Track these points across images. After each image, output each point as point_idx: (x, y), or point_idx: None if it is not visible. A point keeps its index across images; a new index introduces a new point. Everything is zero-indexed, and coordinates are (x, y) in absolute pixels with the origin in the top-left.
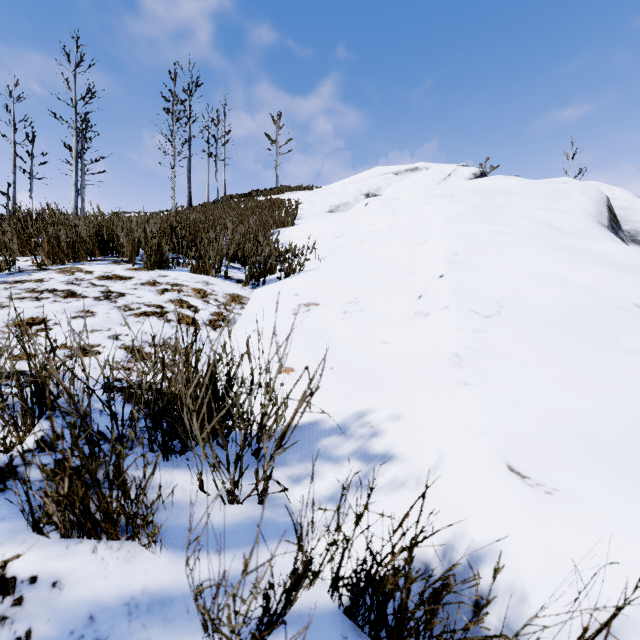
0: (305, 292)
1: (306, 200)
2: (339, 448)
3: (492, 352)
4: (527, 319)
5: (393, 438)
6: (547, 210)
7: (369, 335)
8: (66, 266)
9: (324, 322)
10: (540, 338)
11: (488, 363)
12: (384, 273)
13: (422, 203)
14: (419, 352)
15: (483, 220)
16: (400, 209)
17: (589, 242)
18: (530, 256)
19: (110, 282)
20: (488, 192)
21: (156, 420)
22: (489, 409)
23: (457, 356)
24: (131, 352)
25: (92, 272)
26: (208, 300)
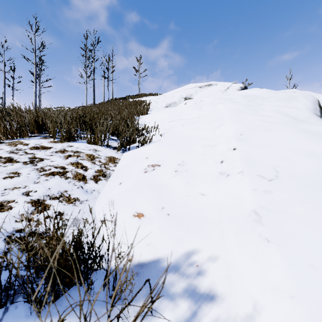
0: (152, 156)
1: (154, 101)
2: (174, 285)
3: (281, 211)
4: (297, 182)
5: (213, 277)
6: (286, 107)
7: (192, 188)
8: (14, 140)
9: (163, 178)
10: (310, 198)
11: (281, 222)
12: (198, 145)
13: (216, 103)
14: (226, 204)
15: (253, 113)
16: (204, 106)
17: (318, 127)
18: (286, 136)
19: (37, 151)
20: (252, 97)
21: (37, 271)
22: (293, 270)
23: (256, 213)
24: (35, 205)
25: (28, 144)
26: (95, 161)
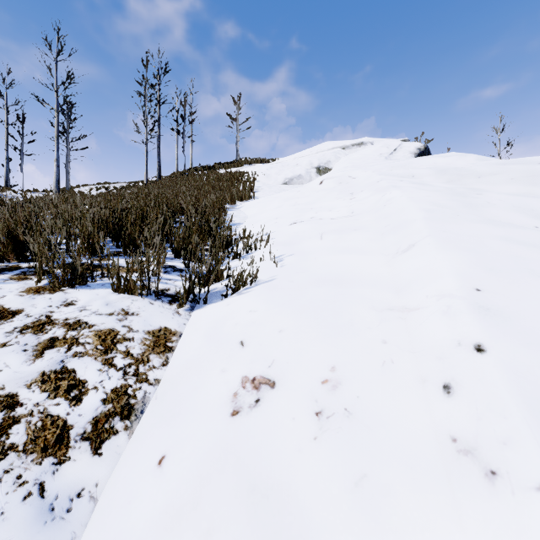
0: (255, 340)
1: (262, 173)
2: None
3: None
4: None
5: None
6: (536, 197)
7: (376, 518)
8: None
9: (284, 449)
10: None
11: None
12: (364, 304)
13: (385, 186)
14: None
15: (475, 216)
16: (359, 190)
17: None
18: None
19: None
20: (454, 173)
21: None
22: None
23: None
24: None
25: None
26: (113, 357)
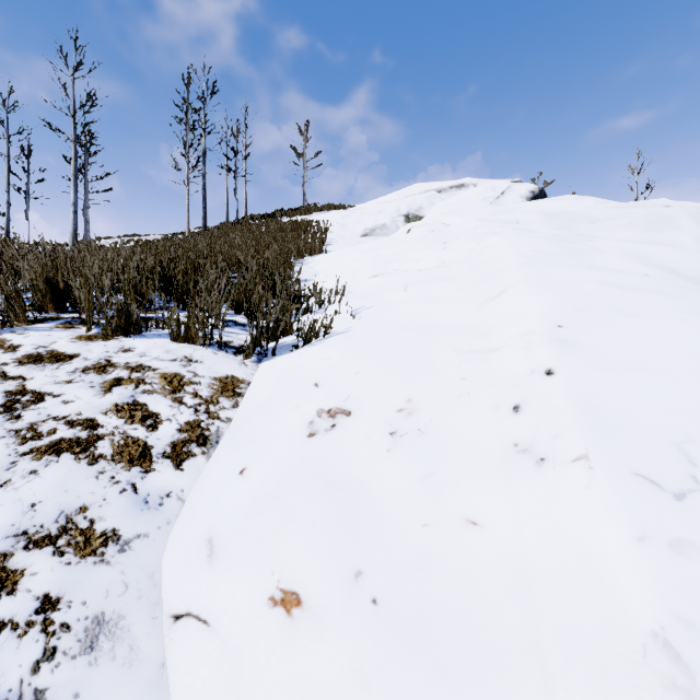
0: (330, 381)
1: (337, 222)
2: None
3: None
4: None
5: None
6: (652, 244)
7: (439, 498)
8: None
9: (359, 458)
10: None
11: None
12: (447, 348)
13: (482, 232)
14: (549, 572)
15: (576, 261)
16: (452, 239)
17: None
18: (679, 331)
19: (34, 368)
20: (565, 217)
21: None
22: None
23: (670, 651)
24: None
25: (17, 348)
26: (182, 396)
